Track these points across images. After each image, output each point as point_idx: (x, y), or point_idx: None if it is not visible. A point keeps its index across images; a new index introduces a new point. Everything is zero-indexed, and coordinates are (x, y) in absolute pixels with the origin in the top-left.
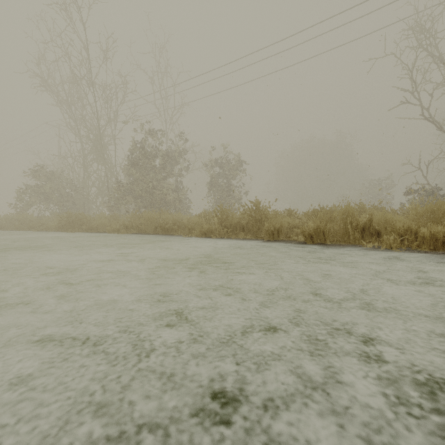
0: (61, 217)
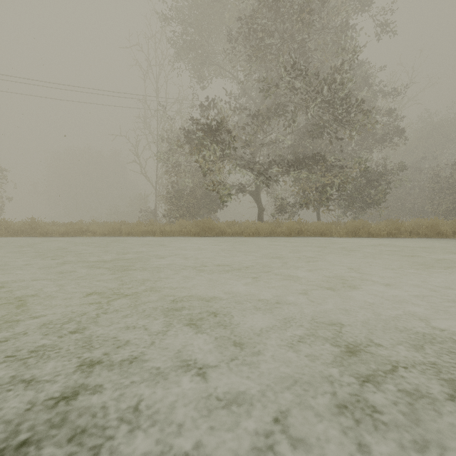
0: None
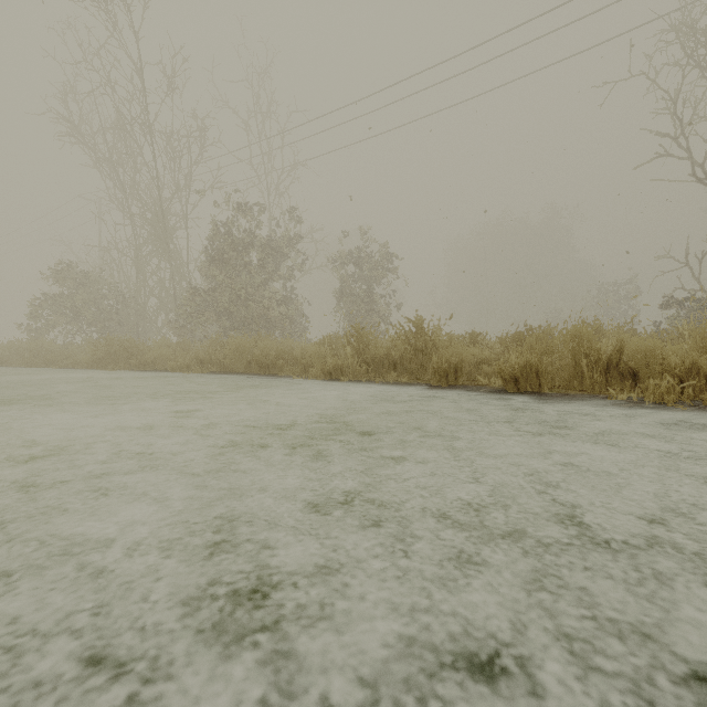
0: (96, 346)
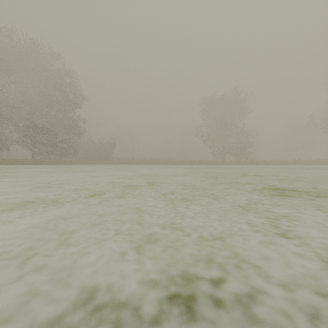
0: None
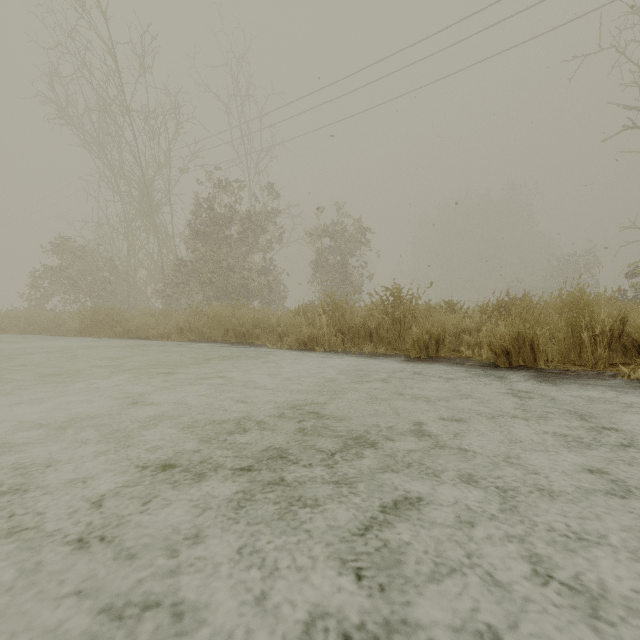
0: (84, 315)
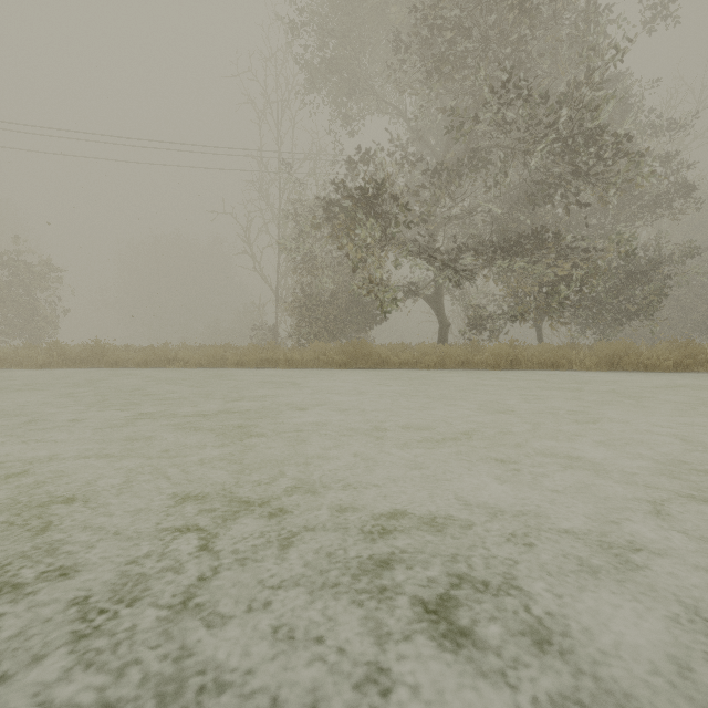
0: None
